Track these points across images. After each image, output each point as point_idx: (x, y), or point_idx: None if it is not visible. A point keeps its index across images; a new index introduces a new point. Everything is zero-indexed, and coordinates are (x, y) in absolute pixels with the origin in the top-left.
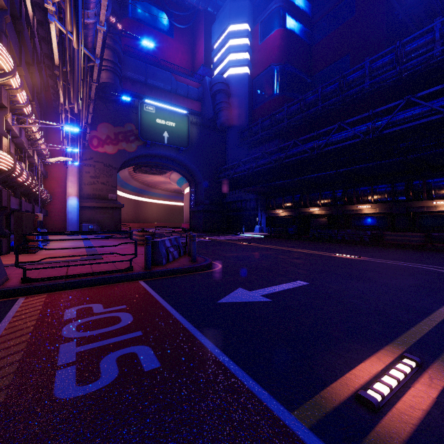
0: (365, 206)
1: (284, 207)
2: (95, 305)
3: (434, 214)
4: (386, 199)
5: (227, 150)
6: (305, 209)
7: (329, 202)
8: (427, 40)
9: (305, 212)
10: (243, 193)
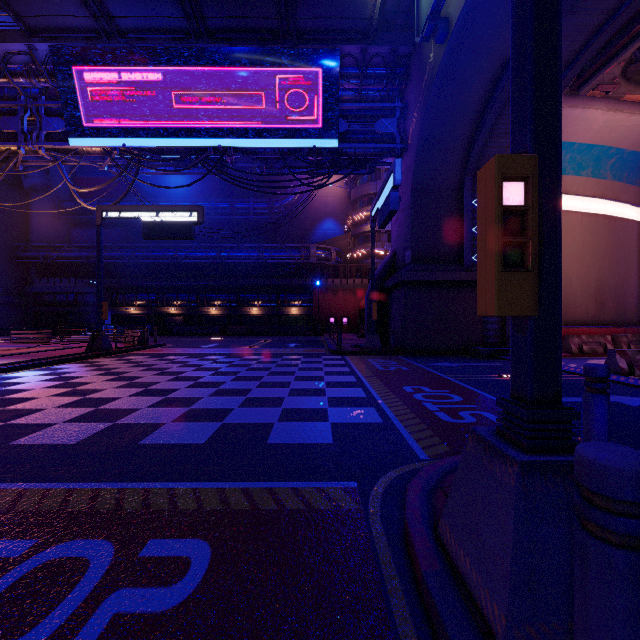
0: (213, 309)
1: (138, 305)
2: (168, 350)
3: (250, 315)
4: (226, 305)
5: (33, 219)
6: (163, 308)
7: (185, 303)
8: (247, 207)
9: (163, 311)
10: (73, 284)
